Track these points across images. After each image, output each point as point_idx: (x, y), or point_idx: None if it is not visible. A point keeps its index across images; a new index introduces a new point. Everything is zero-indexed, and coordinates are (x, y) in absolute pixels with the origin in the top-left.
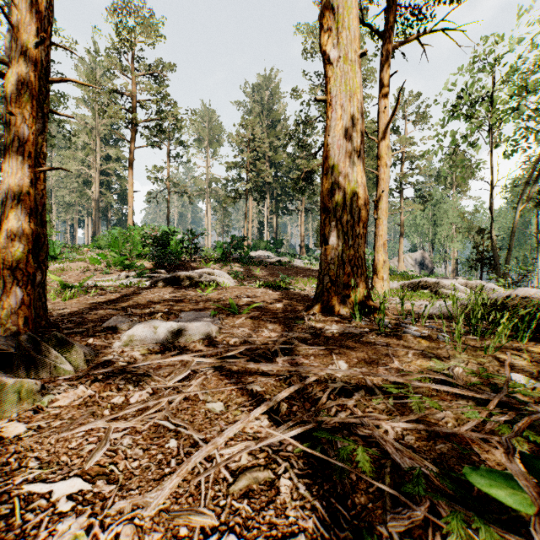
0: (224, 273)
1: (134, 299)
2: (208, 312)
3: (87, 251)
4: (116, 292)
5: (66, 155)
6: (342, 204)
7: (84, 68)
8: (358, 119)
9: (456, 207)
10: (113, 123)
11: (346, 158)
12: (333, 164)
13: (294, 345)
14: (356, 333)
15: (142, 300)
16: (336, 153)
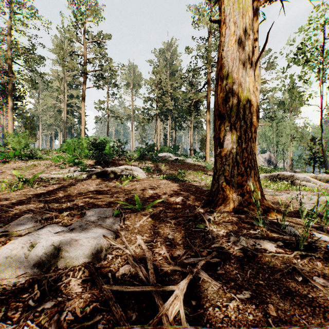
0: (139, 169)
1: (65, 191)
2: (115, 209)
3: (55, 153)
4: (58, 183)
5: (46, 95)
6: (236, 111)
7: (57, 41)
8: (249, 34)
9: (291, 124)
10: (75, 75)
11: (239, 69)
12: (227, 75)
13: (201, 281)
14: (272, 251)
15: (69, 192)
16: (230, 65)
